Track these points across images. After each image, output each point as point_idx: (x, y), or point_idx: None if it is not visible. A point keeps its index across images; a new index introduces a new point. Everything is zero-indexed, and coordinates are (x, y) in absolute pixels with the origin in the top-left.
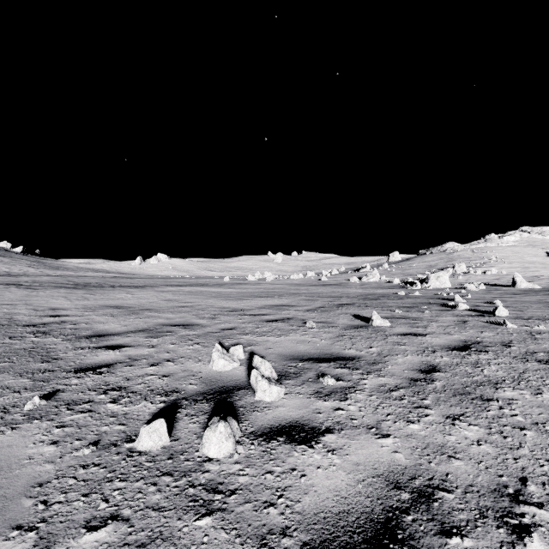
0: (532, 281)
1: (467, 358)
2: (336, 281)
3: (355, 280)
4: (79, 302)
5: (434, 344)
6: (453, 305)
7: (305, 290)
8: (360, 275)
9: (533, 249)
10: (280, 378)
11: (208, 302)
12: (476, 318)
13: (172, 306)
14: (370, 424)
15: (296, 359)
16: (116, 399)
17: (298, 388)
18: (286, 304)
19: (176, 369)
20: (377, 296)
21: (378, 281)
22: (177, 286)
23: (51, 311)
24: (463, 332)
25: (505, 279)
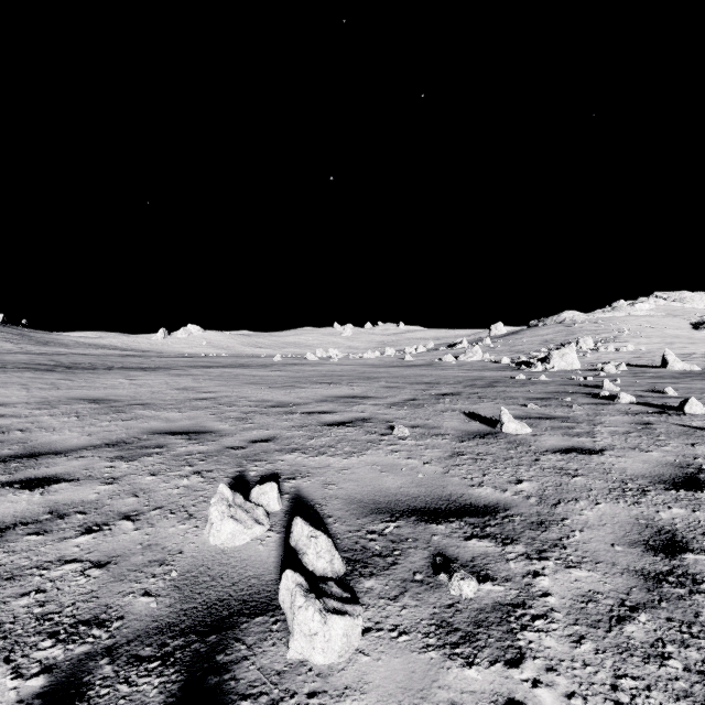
0: (684, 361)
1: None
2: (425, 361)
3: (450, 360)
4: (40, 392)
5: (631, 473)
6: (607, 396)
7: (385, 373)
8: (455, 353)
9: (675, 319)
10: (352, 572)
11: (241, 391)
12: (661, 418)
13: (184, 399)
14: None
15: (382, 513)
16: None
17: (393, 607)
18: (358, 395)
19: (131, 542)
20: (489, 381)
21: (481, 361)
22: (205, 368)
23: None
24: (662, 445)
25: (647, 357)
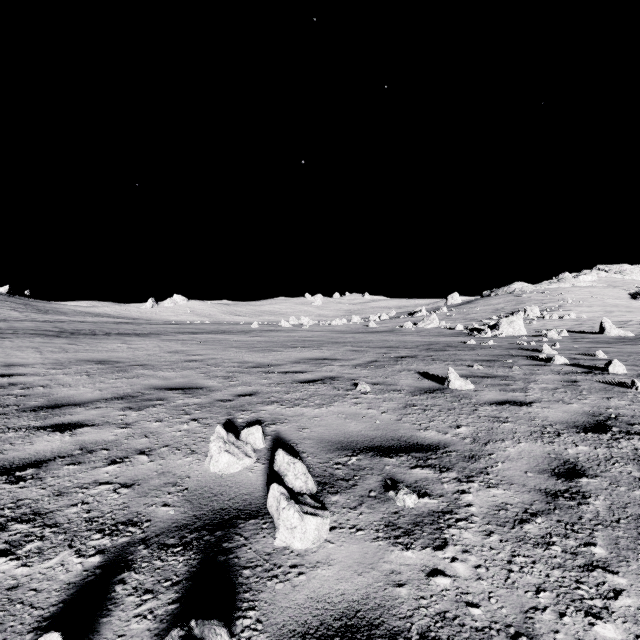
0: (620, 328)
1: (617, 446)
2: (387, 328)
3: (410, 327)
4: (52, 355)
5: (551, 420)
6: (545, 358)
7: (351, 338)
8: (415, 321)
9: (614, 290)
10: (322, 490)
11: (225, 354)
12: (587, 377)
13: (177, 360)
14: (510, 621)
15: (346, 450)
16: (15, 544)
17: (352, 513)
18: (327, 358)
19: (149, 470)
20: (442, 346)
21: (437, 328)
22: (191, 334)
23: (3, 369)
24: (582, 399)
25: (588, 325)
